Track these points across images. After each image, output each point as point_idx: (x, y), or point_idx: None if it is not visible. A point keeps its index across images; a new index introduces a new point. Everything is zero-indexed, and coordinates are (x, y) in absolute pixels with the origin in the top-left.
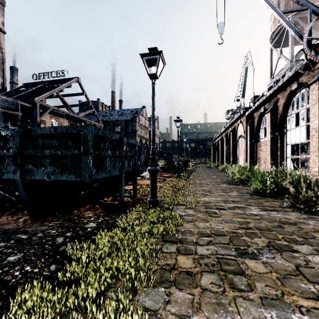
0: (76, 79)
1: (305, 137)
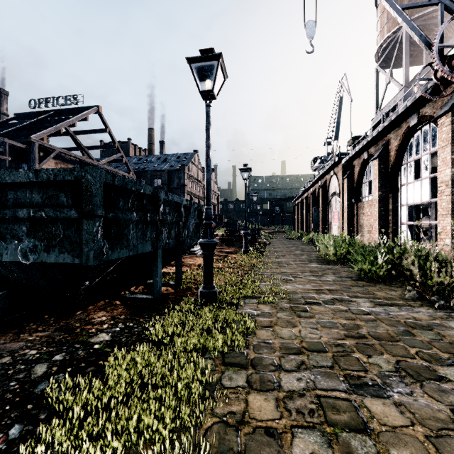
0: (94, 109)
1: (428, 194)
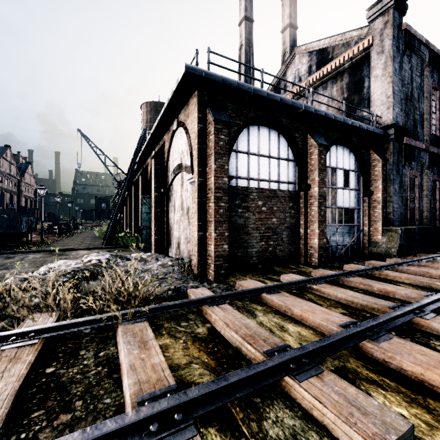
0: None
1: None
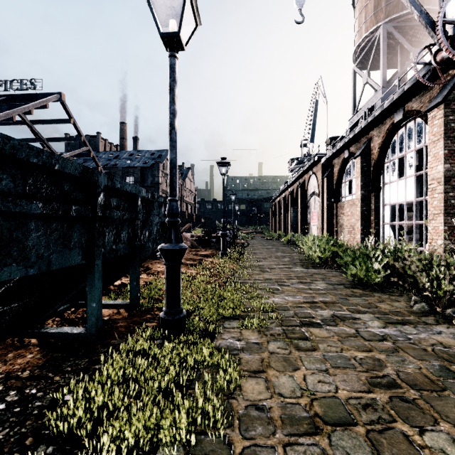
0: (56, 96)
1: (413, 193)
